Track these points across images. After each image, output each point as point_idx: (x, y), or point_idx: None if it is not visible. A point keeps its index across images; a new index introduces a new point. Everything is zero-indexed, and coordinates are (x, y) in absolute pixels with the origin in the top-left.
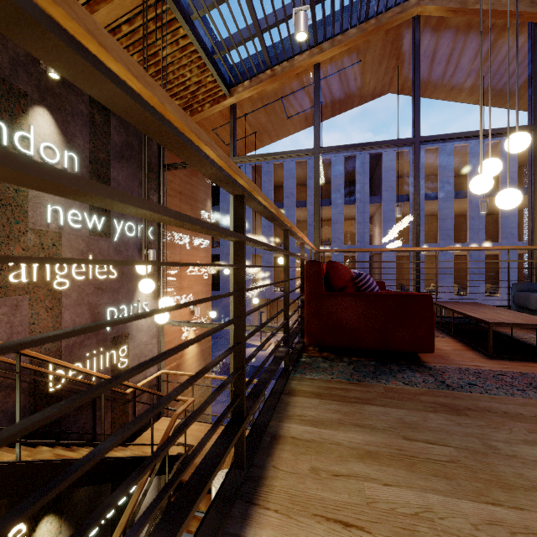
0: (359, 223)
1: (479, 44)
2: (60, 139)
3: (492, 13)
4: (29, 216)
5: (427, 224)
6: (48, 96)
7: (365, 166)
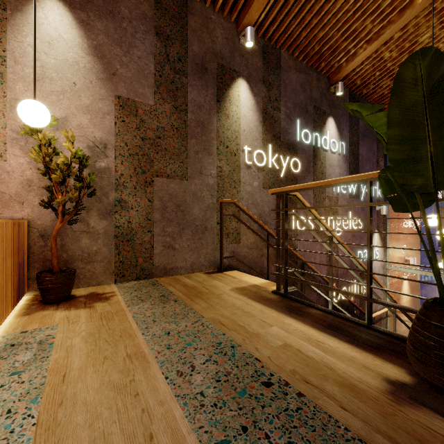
0: None
1: None
2: (337, 135)
3: None
4: (326, 188)
5: None
6: (332, 108)
7: None
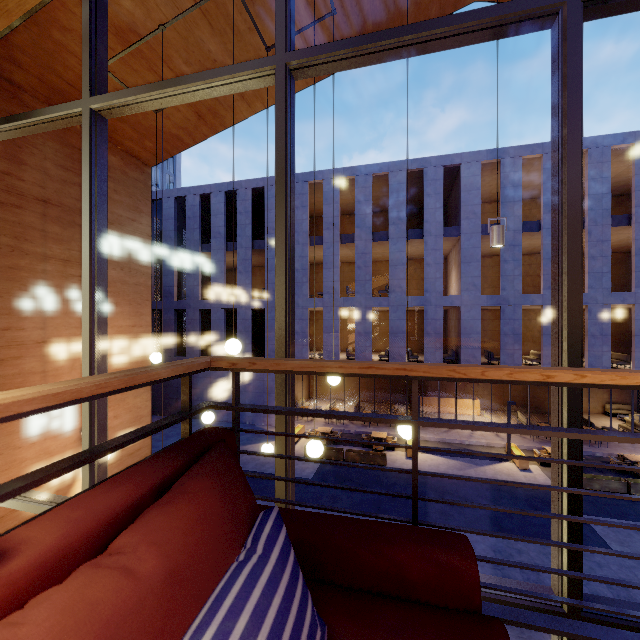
0: (428, 265)
1: None
2: None
3: None
4: None
5: (523, 266)
6: None
7: (436, 184)
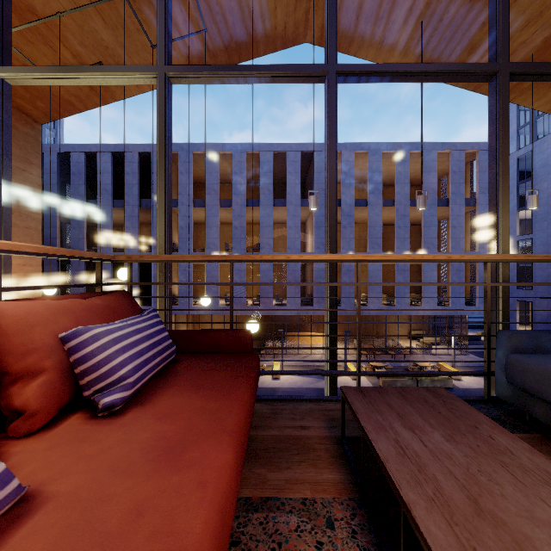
0: (290, 228)
1: None
2: None
3: None
4: None
5: (358, 232)
6: None
7: (296, 165)
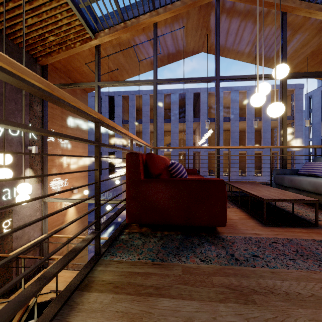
0: (187, 134)
1: (253, 24)
2: None
3: (261, 2)
4: None
5: (225, 135)
6: None
7: (190, 100)
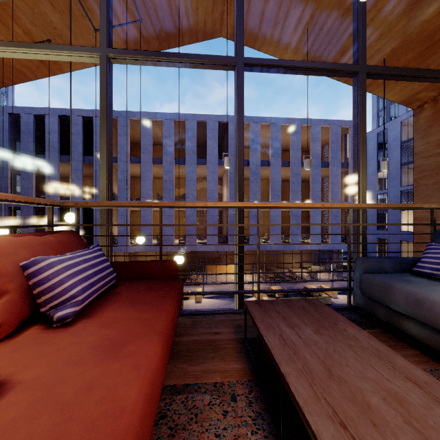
0: (210, 182)
1: None
2: None
3: None
4: None
5: (263, 186)
6: None
7: (214, 132)
